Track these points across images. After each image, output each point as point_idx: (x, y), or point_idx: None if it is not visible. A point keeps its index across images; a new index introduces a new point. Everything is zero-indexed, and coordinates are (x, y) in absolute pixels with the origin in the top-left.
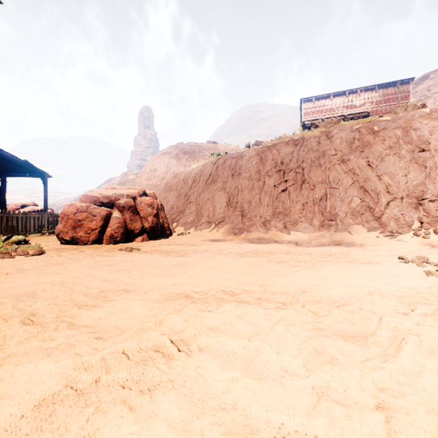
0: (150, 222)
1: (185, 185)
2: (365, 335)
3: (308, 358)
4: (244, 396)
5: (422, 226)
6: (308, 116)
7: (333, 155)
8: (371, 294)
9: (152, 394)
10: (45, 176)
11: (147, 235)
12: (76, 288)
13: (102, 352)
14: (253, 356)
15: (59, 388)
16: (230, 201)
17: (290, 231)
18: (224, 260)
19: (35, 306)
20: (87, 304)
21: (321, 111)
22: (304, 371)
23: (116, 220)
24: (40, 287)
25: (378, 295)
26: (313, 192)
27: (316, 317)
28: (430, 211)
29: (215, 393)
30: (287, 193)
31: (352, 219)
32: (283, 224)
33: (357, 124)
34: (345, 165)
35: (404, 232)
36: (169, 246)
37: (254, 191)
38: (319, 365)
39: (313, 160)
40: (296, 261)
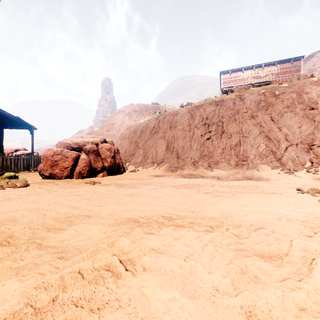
0: (109, 162)
1: (135, 135)
2: (280, 255)
3: (235, 277)
4: (182, 317)
5: (312, 165)
6: (225, 84)
7: (245, 112)
8: (280, 219)
9: (101, 314)
10: (32, 128)
11: (106, 171)
12: (48, 214)
13: (61, 272)
14: (188, 275)
15: (20, 307)
16: (169, 147)
17: (213, 169)
18: (164, 191)
19: (13, 230)
20: (55, 228)
21: (235, 81)
22: (232, 290)
23: (83, 160)
24: (20, 213)
25: (285, 220)
26: (230, 140)
27: (238, 239)
28: (318, 154)
29: (156, 313)
30: (210, 140)
31: (259, 160)
32: (208, 163)
33: (263, 90)
34: (254, 119)
35: (299, 169)
36: (123, 180)
37: (186, 139)
38: (245, 284)
39: (230, 116)
40: (219, 192)
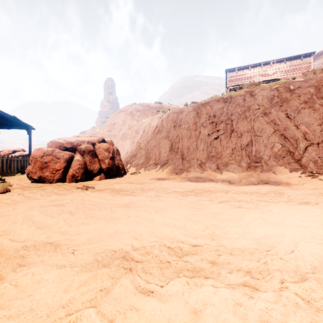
0: (107, 164)
1: (137, 135)
2: None
3: None
4: None
5: None
6: (232, 83)
7: (257, 109)
8: None
9: None
10: (29, 128)
11: (104, 174)
12: None
13: None
14: None
15: None
16: (173, 147)
17: (222, 171)
18: (169, 199)
19: None
20: None
21: (242, 79)
22: None
23: (77, 162)
24: None
25: None
26: (241, 139)
27: (316, 314)
28: None
29: None
30: (218, 140)
31: (275, 161)
32: (216, 165)
33: (275, 85)
34: (267, 117)
35: None
36: (121, 185)
37: (191, 139)
38: None
39: (240, 113)
40: (237, 201)
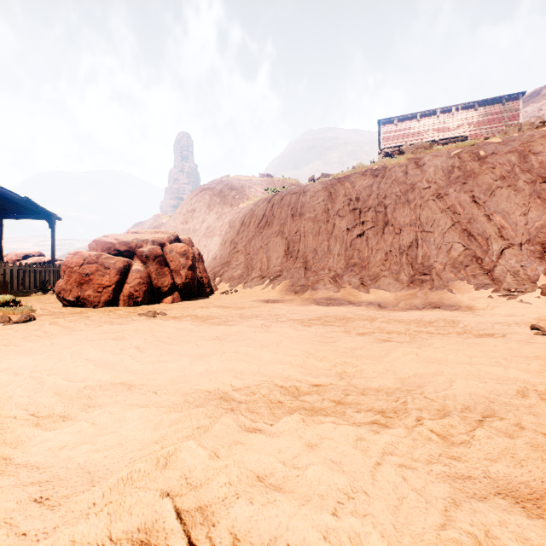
0: (184, 277)
1: (232, 230)
2: None
3: None
4: None
5: None
6: (388, 142)
7: (425, 188)
8: (523, 394)
9: None
10: (52, 218)
11: (179, 293)
12: (50, 380)
13: None
14: None
15: None
16: (290, 249)
17: (369, 289)
18: (282, 330)
19: None
20: (54, 414)
21: (405, 136)
22: None
23: (136, 273)
24: None
25: (537, 398)
26: (399, 237)
27: (448, 447)
28: None
29: None
30: (364, 238)
31: (452, 273)
32: (360, 279)
33: (456, 149)
34: (442, 201)
35: (527, 290)
36: (207, 310)
37: (320, 236)
38: None
39: (399, 195)
40: (385, 333)
